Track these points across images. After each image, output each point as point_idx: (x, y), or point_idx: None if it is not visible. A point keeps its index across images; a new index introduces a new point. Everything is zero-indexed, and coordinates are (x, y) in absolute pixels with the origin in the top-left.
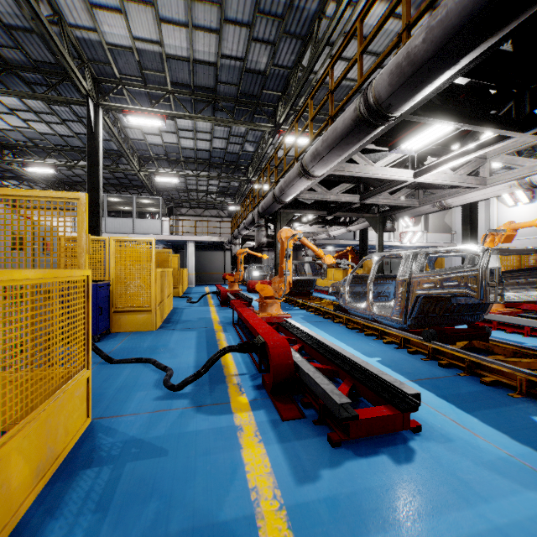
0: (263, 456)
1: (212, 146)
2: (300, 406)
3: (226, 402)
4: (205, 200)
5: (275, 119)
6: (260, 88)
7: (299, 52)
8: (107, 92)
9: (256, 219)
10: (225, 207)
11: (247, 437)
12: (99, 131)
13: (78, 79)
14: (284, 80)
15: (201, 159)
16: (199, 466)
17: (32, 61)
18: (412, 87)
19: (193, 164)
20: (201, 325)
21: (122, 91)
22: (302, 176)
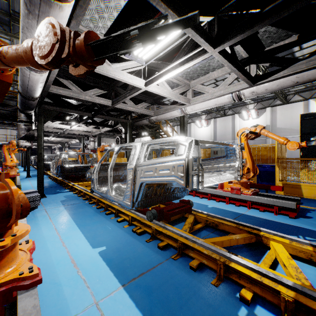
0: None
1: None
2: None
3: None
4: None
5: None
6: None
7: None
8: None
9: None
10: None
11: None
12: None
13: None
14: None
15: None
16: None
17: None
18: None
19: None
20: None
21: None
22: None
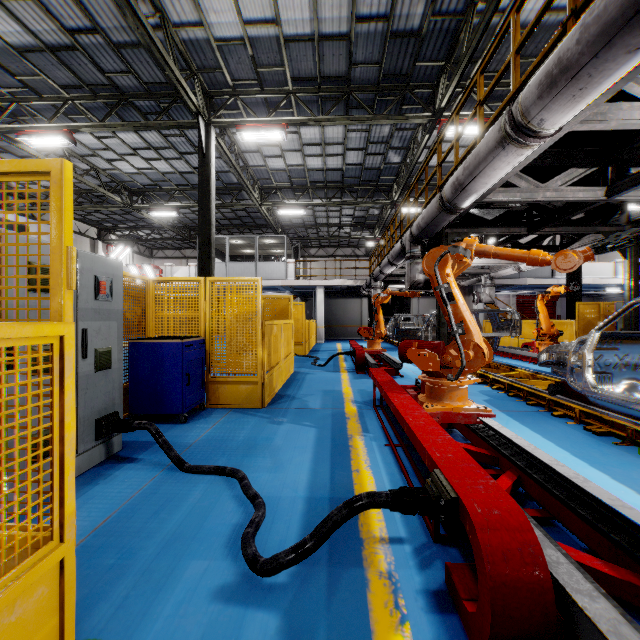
0: None
1: (345, 162)
2: None
3: None
4: (337, 236)
5: (434, 104)
6: (412, 61)
7: None
8: (220, 107)
9: (407, 246)
10: (361, 244)
11: None
12: (211, 155)
13: (185, 92)
14: (450, 38)
15: (332, 181)
16: None
17: (143, 85)
18: None
19: (322, 190)
20: (326, 405)
21: (237, 103)
22: (509, 142)
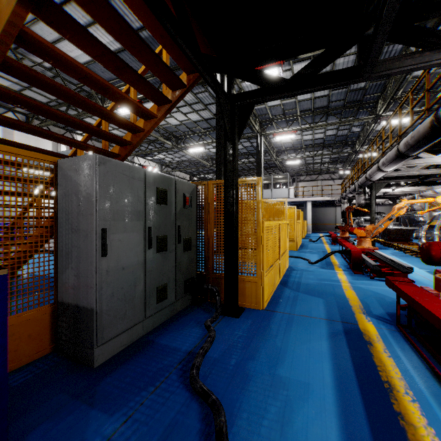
0: (344, 276)
1: (325, 135)
2: (364, 273)
3: (333, 268)
4: (319, 170)
5: (376, 111)
6: (362, 95)
7: None
8: (265, 127)
9: (356, 189)
10: (336, 171)
11: (340, 274)
12: (261, 149)
13: (255, 128)
14: (382, 85)
15: (317, 144)
16: (324, 274)
17: None
18: (412, 150)
19: (311, 147)
20: (320, 251)
21: (272, 122)
22: (379, 171)
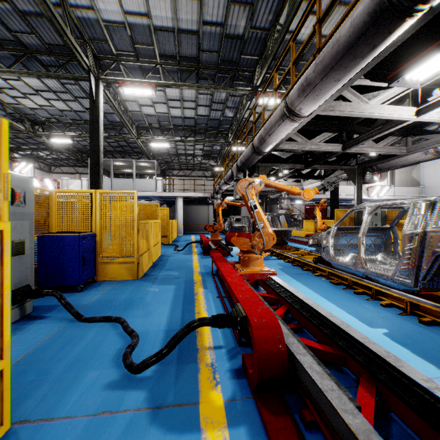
0: None
1: (197, 114)
2: (299, 422)
3: (194, 401)
4: (192, 163)
5: (252, 83)
6: (239, 54)
7: (277, 11)
8: (106, 68)
9: (235, 173)
10: (209, 168)
11: None
12: (99, 101)
13: (80, 55)
14: (262, 43)
15: (188, 126)
16: None
17: (45, 45)
18: None
19: (181, 131)
20: (182, 275)
21: (119, 66)
22: (286, 118)
